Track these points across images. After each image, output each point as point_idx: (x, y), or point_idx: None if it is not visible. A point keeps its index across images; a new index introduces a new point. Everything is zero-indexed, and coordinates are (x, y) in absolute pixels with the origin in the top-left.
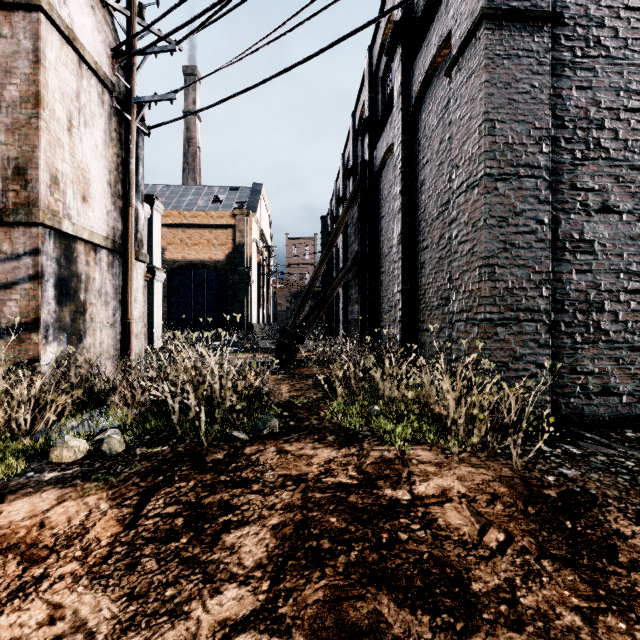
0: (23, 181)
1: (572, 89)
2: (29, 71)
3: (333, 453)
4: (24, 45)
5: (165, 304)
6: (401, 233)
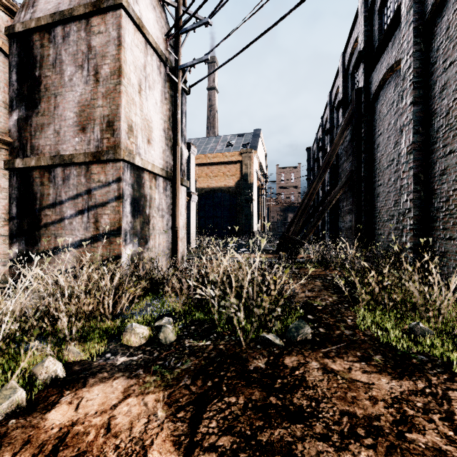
0: (112, 131)
1: None
2: (115, 52)
3: (394, 385)
4: (112, 35)
5: (196, 218)
6: (413, 143)
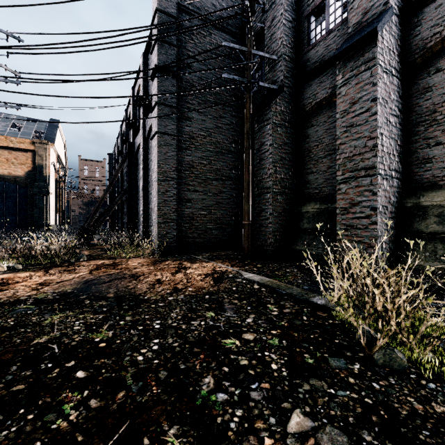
0: None
1: (185, 155)
2: None
3: (106, 261)
4: None
5: None
6: (143, 186)
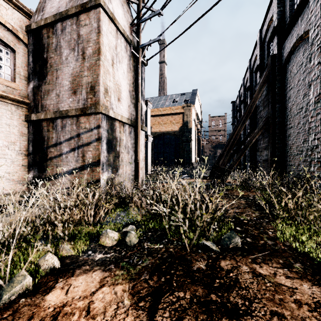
0: (93, 92)
1: None
2: (96, 38)
3: (315, 290)
4: (94, 26)
5: (151, 153)
6: (320, 94)
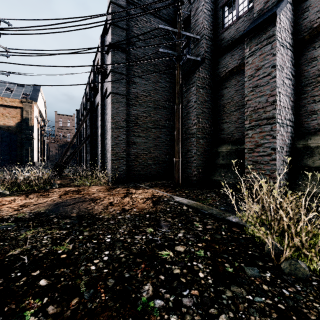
0: None
1: (132, 110)
2: None
3: (73, 188)
4: None
5: None
6: (100, 132)
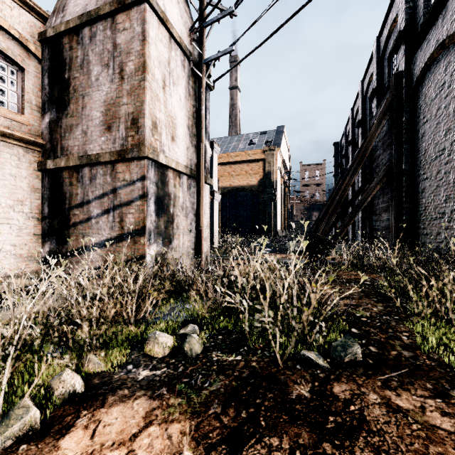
0: (136, 128)
1: None
2: (139, 48)
3: None
4: (137, 31)
5: (219, 217)
6: None
